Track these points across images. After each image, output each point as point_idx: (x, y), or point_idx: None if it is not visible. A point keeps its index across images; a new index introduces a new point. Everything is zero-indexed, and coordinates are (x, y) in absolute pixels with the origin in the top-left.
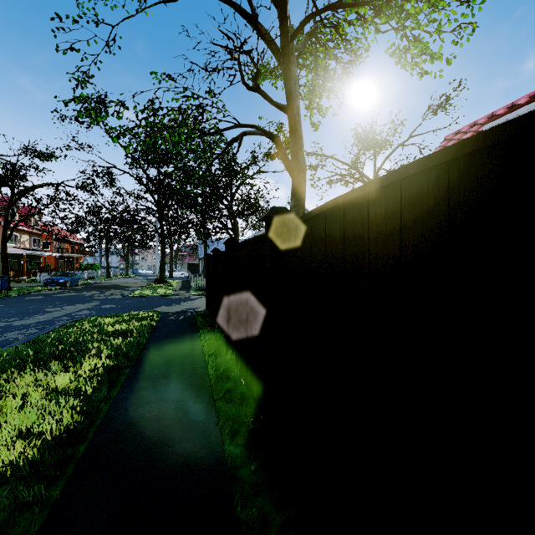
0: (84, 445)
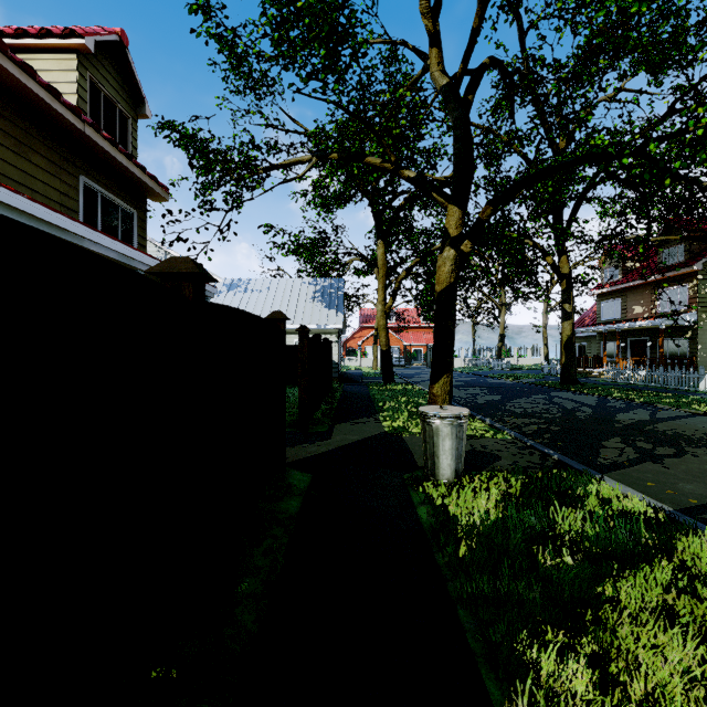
0: (499, 700)
